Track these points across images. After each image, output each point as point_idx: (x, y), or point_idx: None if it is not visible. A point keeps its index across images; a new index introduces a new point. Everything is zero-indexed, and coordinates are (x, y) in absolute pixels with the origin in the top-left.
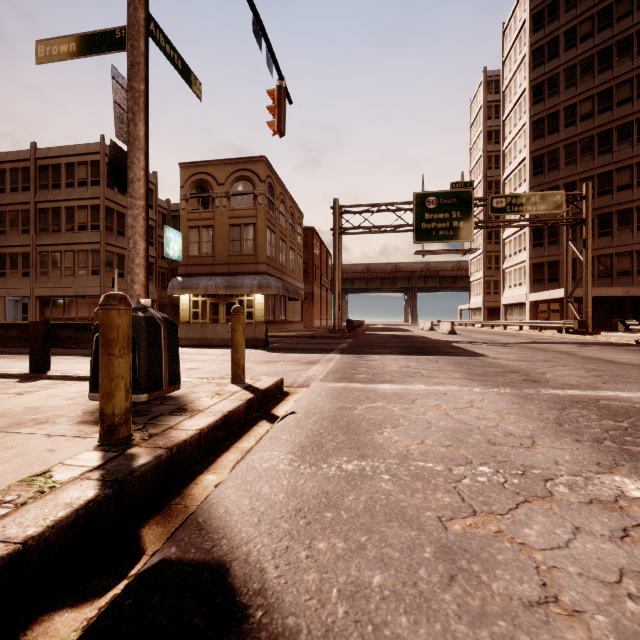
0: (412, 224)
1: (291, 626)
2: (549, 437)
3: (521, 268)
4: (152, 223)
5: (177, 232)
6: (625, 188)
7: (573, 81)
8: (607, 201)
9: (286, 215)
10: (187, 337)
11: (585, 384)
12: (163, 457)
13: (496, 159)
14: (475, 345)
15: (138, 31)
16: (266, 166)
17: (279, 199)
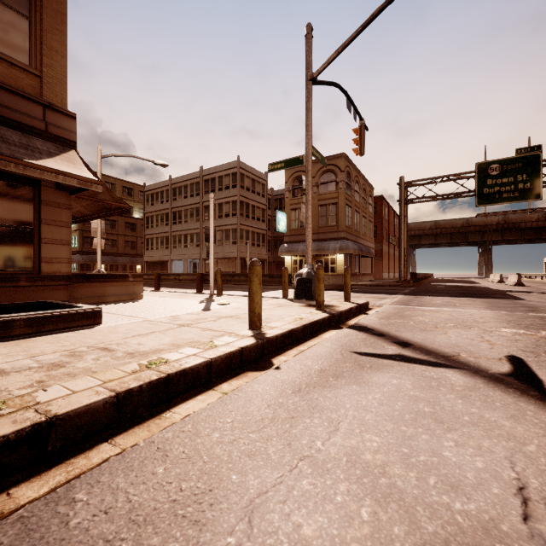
0: (474, 190)
1: (383, 330)
2: (495, 322)
3: None
4: (264, 207)
5: (283, 214)
6: None
7: None
8: None
9: (359, 192)
10: None
11: None
12: (338, 313)
13: None
14: (528, 293)
15: (310, 158)
16: (345, 159)
17: (354, 181)
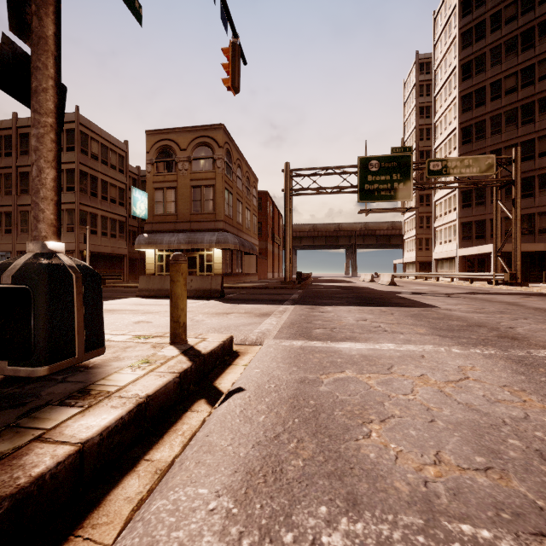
0: (356, 185)
1: None
2: None
3: (451, 226)
4: (123, 186)
5: (143, 193)
6: None
7: (498, 59)
8: (530, 166)
9: (242, 179)
10: (147, 288)
11: None
12: None
13: (427, 131)
14: (419, 296)
15: None
16: (224, 133)
17: (236, 164)
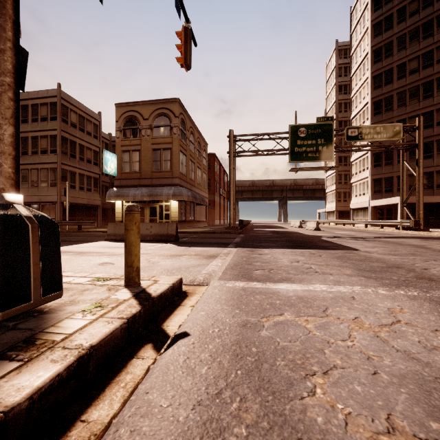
0: (288, 148)
1: None
2: None
3: (364, 182)
4: (97, 149)
5: (113, 154)
6: None
7: (404, 46)
8: (429, 133)
9: (194, 143)
10: (114, 233)
11: None
12: None
13: (345, 105)
14: (341, 239)
15: None
16: (179, 106)
17: (189, 131)
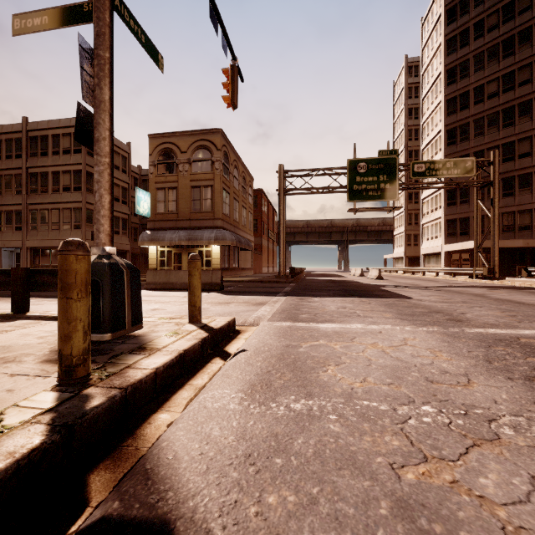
0: (345, 186)
1: None
2: (482, 375)
3: (437, 223)
4: (126, 185)
5: (146, 193)
6: (525, 156)
7: (481, 65)
8: (510, 167)
9: (239, 179)
10: (154, 282)
11: (503, 323)
12: (117, 398)
13: (416, 132)
14: (400, 288)
15: (103, 4)
16: (222, 137)
17: (233, 165)
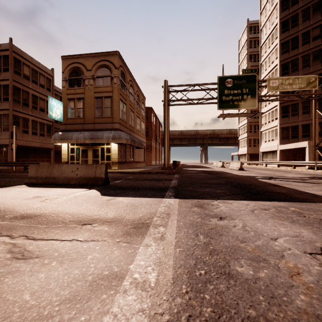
0: (216, 97)
1: None
2: None
3: (273, 130)
4: None
5: (59, 102)
6: None
7: (308, 17)
8: None
9: (134, 95)
10: (36, 176)
11: None
12: None
13: None
14: (282, 181)
15: None
16: (119, 58)
17: (129, 83)
